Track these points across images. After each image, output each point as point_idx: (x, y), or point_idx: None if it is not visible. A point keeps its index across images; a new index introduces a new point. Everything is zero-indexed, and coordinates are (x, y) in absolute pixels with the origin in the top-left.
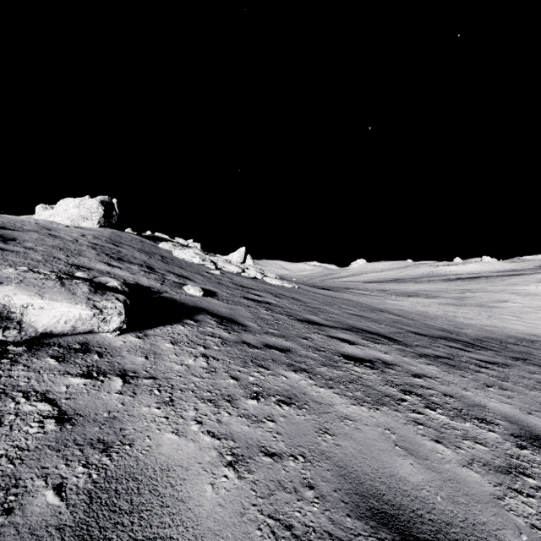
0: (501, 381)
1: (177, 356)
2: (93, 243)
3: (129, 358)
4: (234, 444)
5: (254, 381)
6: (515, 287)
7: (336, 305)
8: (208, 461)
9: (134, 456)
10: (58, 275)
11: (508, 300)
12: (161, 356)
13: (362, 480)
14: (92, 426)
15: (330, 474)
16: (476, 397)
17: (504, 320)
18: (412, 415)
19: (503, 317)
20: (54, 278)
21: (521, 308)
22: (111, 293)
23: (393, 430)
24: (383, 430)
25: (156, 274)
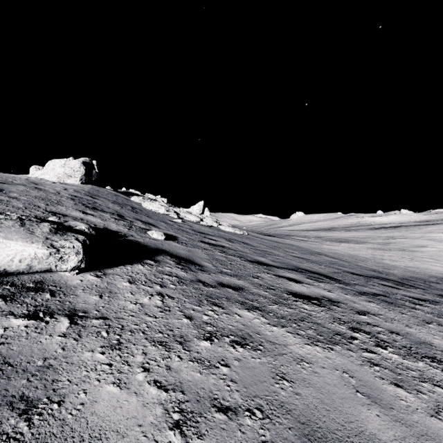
0: (437, 318)
1: (133, 294)
2: (73, 195)
3: (83, 297)
4: (183, 396)
5: (208, 320)
6: (431, 235)
7: (280, 249)
8: (150, 421)
9: (61, 419)
10: (28, 219)
11: (426, 245)
12: (116, 294)
13: (329, 441)
14: (19, 378)
15: (292, 434)
16: (420, 334)
17: (424, 262)
18: (366, 354)
19: (423, 259)
20: (15, 218)
21: (438, 252)
22: (71, 234)
23: (351, 373)
24: (341, 373)
25: (125, 221)
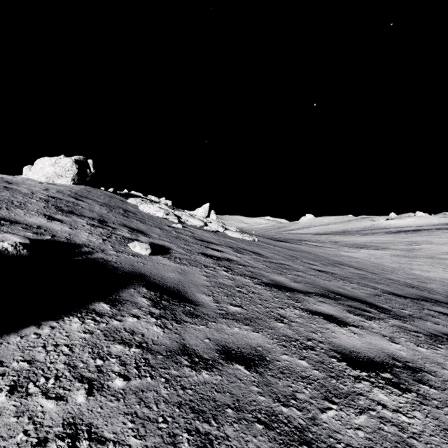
0: None
1: None
2: (50, 197)
3: None
4: None
5: None
6: None
7: (298, 259)
8: None
9: None
10: None
11: None
12: None
13: None
14: None
15: None
16: None
17: None
18: None
19: None
20: None
21: None
22: None
23: None
24: None
25: (105, 228)
